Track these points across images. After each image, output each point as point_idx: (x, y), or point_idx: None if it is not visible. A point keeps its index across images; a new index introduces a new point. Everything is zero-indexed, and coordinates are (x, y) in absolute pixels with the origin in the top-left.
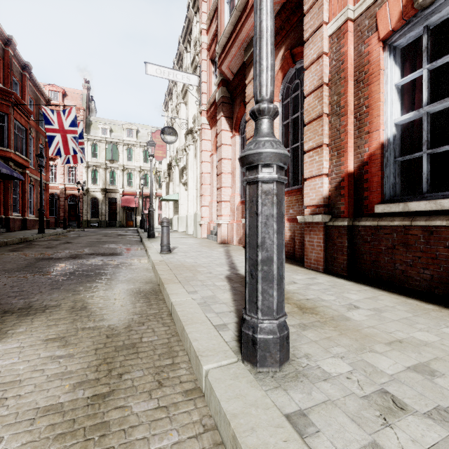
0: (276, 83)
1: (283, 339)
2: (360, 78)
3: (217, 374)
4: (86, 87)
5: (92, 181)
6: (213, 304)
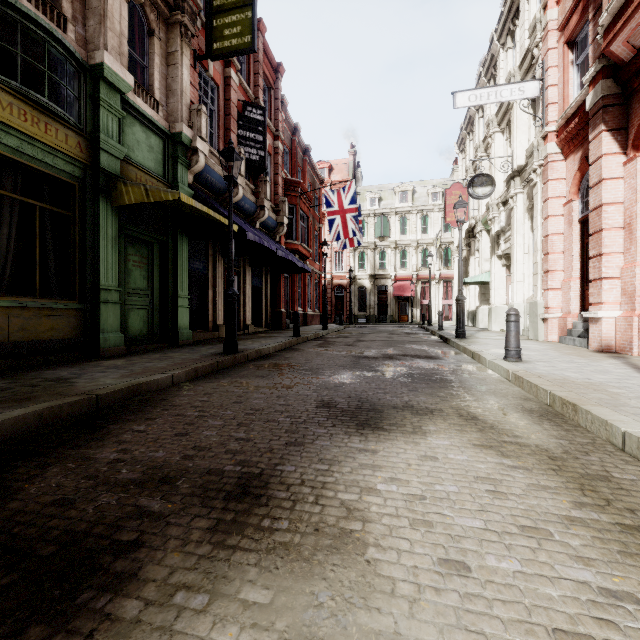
0: None
1: None
2: None
3: None
4: (352, 153)
5: (359, 266)
6: None
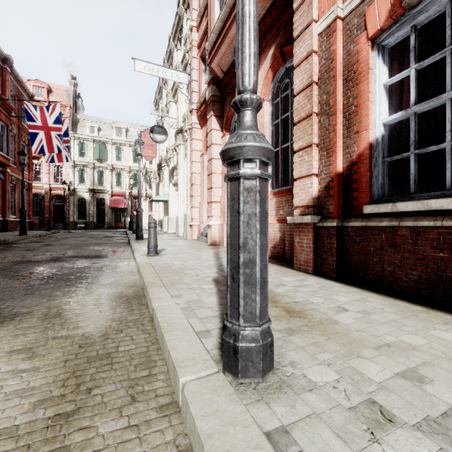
0: (267, 82)
1: (266, 347)
2: (349, 78)
3: (195, 388)
4: (73, 83)
5: (79, 181)
6: (197, 308)
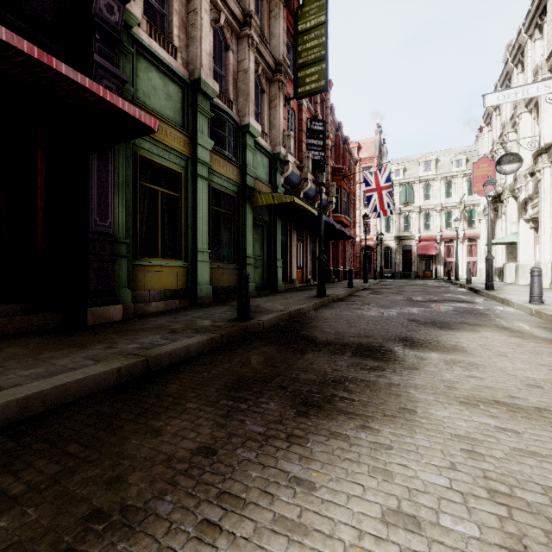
0: None
1: None
2: None
3: None
4: (378, 132)
5: (385, 229)
6: None
